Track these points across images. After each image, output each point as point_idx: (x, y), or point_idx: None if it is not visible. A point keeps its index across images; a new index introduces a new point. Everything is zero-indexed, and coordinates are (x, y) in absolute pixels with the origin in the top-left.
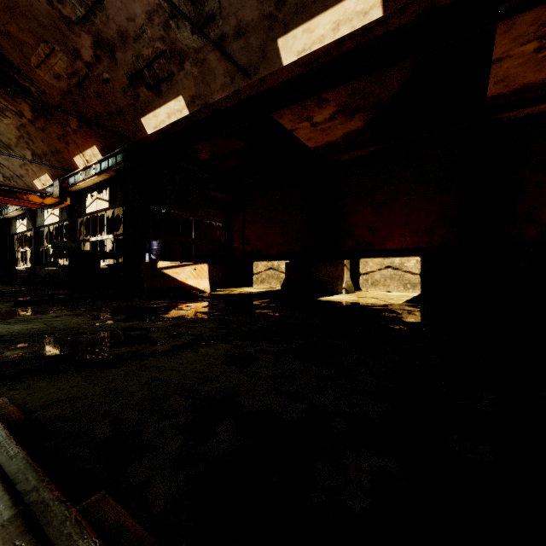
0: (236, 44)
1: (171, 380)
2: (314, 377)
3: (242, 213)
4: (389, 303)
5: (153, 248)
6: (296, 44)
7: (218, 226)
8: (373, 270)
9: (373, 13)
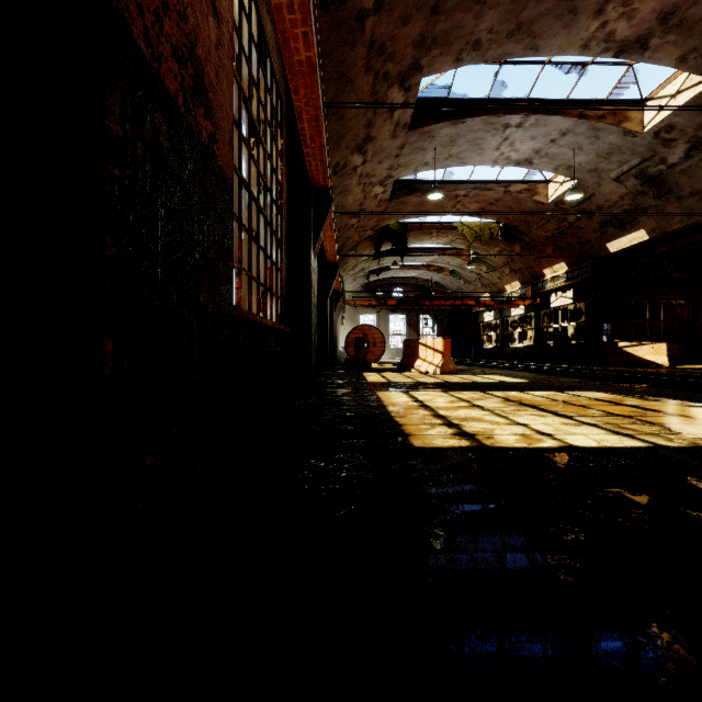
0: (691, 199)
1: None
2: None
3: None
4: None
5: (604, 330)
6: None
7: (679, 303)
8: None
9: None
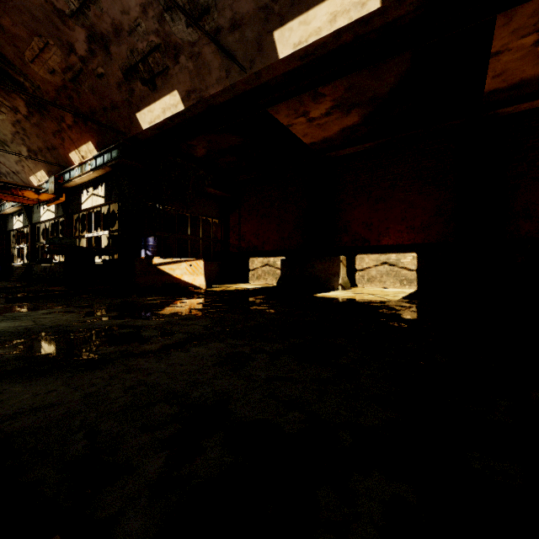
0: (232, 37)
1: (158, 383)
2: (313, 380)
3: (238, 210)
4: (386, 299)
5: (149, 244)
6: (292, 37)
7: (214, 222)
8: (369, 266)
9: (371, 4)
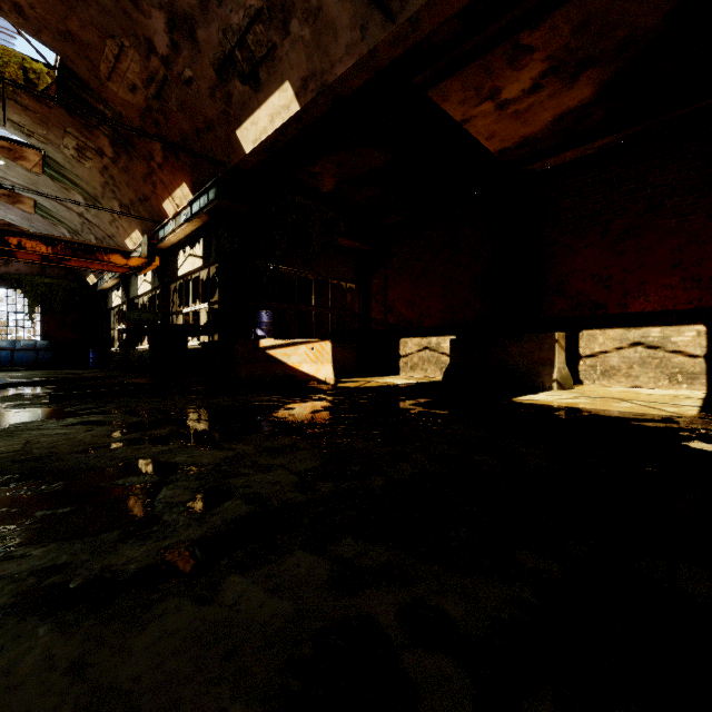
0: None
1: None
2: None
3: (384, 268)
4: (669, 413)
5: (262, 321)
6: None
7: (350, 288)
8: (605, 349)
9: None
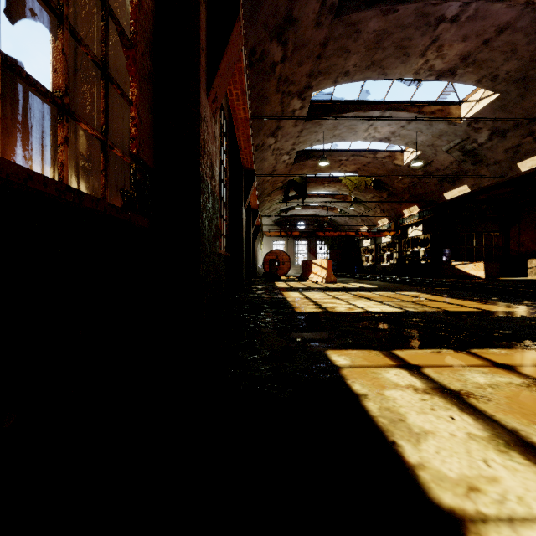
0: (495, 166)
1: None
2: None
3: (517, 224)
4: None
5: (445, 253)
6: (527, 165)
7: (496, 235)
8: None
9: None
